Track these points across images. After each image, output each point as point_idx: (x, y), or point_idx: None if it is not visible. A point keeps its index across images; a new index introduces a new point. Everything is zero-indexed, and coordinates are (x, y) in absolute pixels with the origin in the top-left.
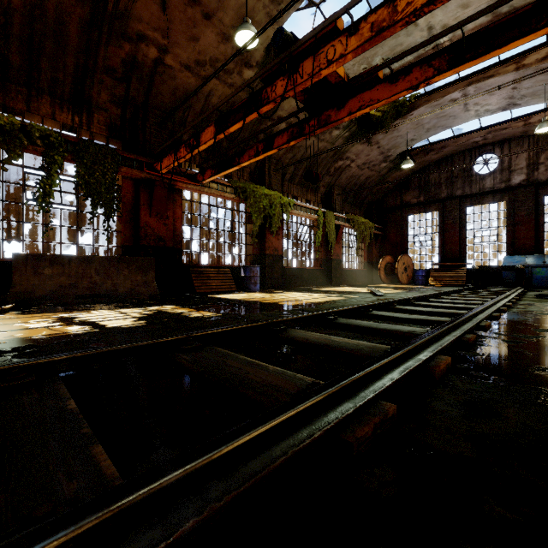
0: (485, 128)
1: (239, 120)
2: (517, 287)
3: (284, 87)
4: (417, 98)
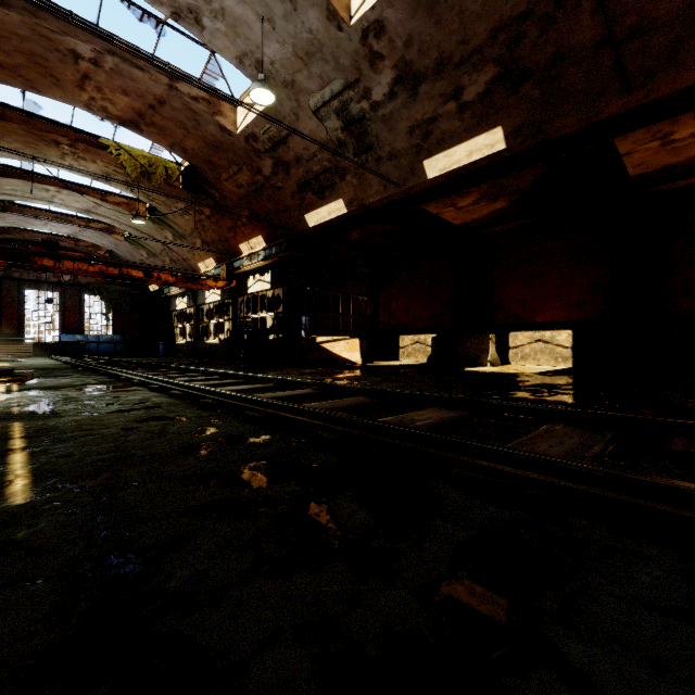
0: (47, 234)
1: (5, 260)
2: (81, 355)
3: (51, 264)
4: (11, 203)
